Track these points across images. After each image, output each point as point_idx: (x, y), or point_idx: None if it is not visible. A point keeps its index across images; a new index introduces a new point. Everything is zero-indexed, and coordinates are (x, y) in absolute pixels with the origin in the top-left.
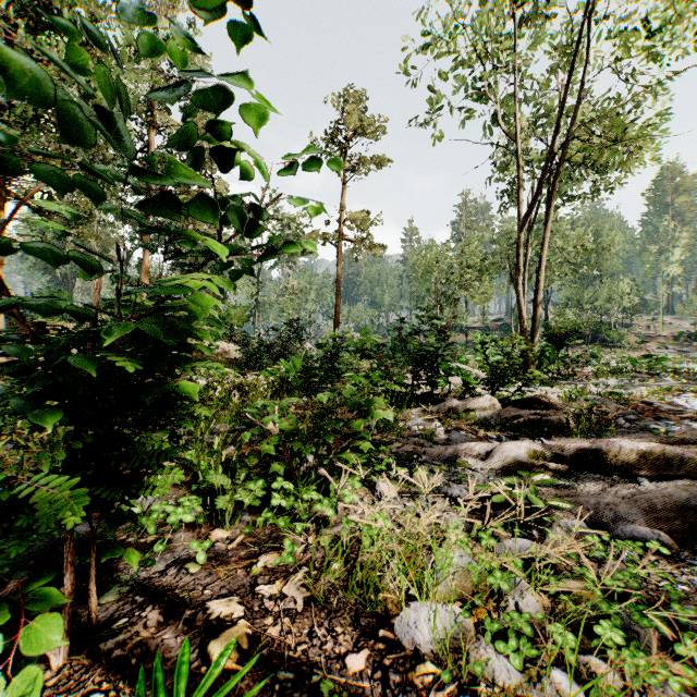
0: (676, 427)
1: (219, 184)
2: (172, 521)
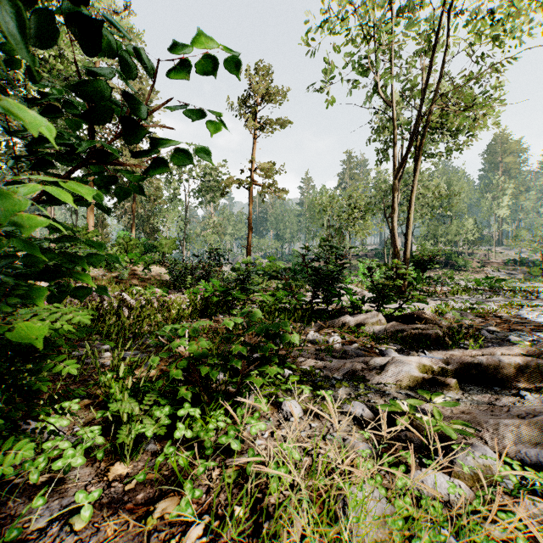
0: (529, 337)
1: None
2: (58, 466)
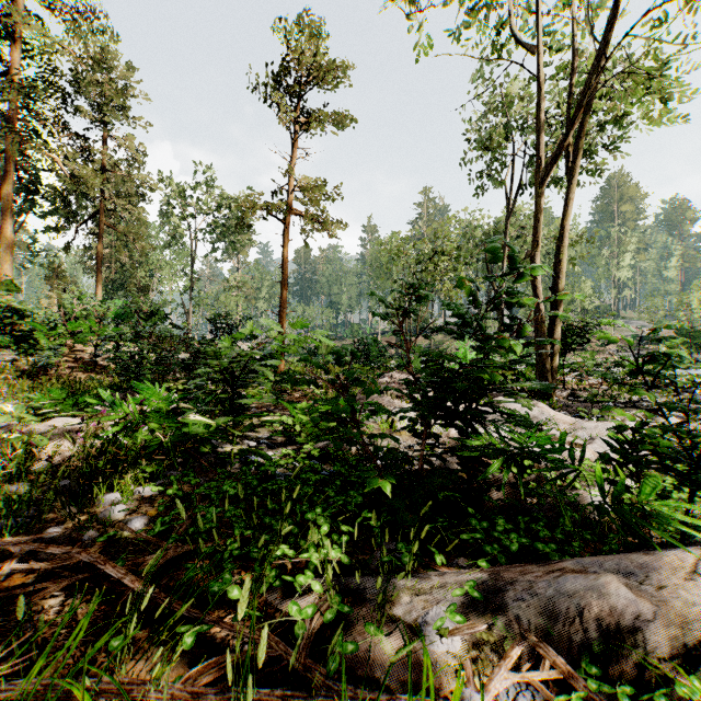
0: None
1: (131, 141)
2: None
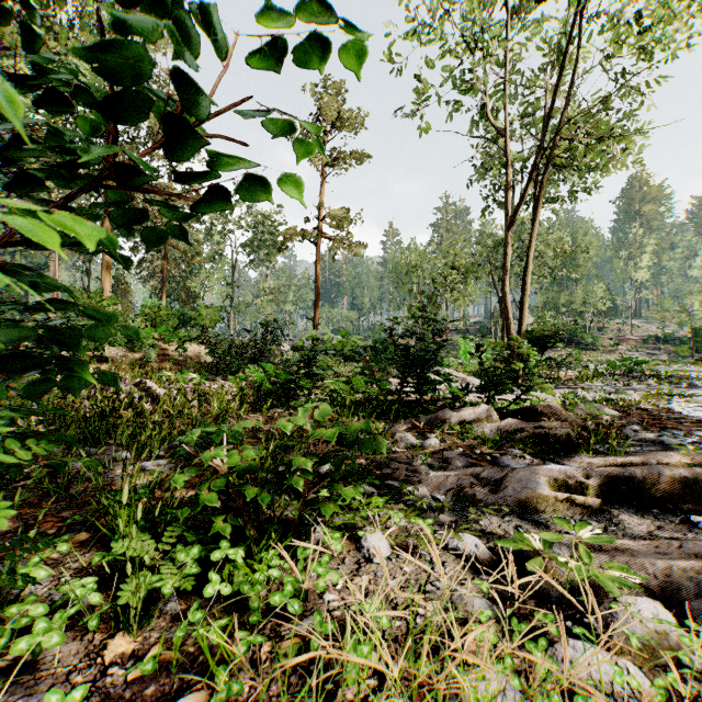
0: (687, 438)
1: None
2: (21, 649)
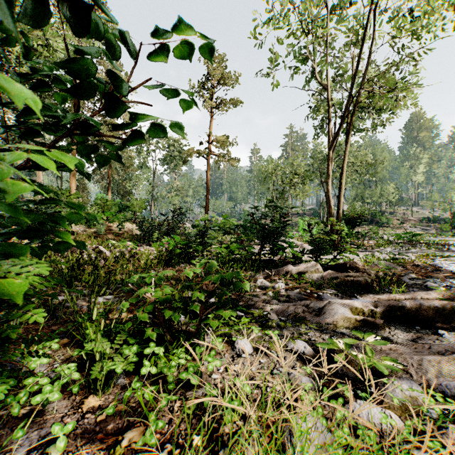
0: (443, 283)
1: (126, 115)
2: (37, 401)
